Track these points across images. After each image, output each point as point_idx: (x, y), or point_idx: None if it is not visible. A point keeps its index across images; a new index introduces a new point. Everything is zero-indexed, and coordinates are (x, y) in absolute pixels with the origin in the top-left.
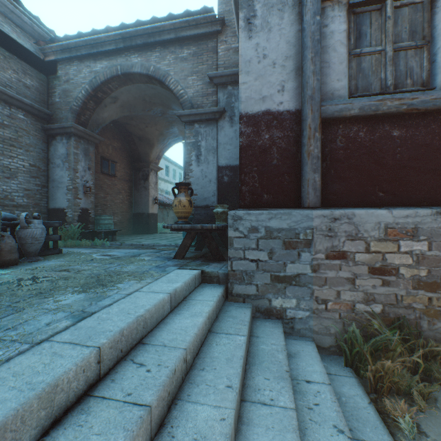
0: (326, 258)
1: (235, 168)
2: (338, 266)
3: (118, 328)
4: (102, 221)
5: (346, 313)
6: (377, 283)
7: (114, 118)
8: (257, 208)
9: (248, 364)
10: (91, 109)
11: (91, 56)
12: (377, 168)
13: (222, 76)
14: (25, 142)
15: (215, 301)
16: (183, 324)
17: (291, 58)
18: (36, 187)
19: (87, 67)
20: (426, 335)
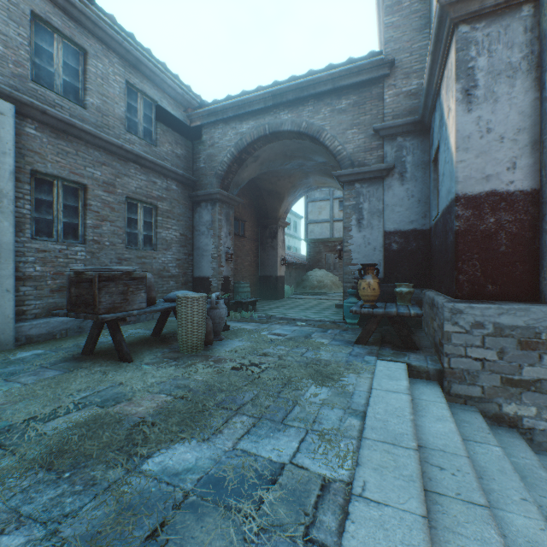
0: None
1: (406, 233)
2: None
3: (409, 431)
4: (241, 289)
5: None
6: None
7: (251, 177)
8: (478, 300)
9: None
10: (233, 172)
11: (237, 117)
12: None
13: (391, 127)
14: (176, 212)
15: (446, 403)
16: (438, 428)
17: (524, 131)
18: (184, 256)
19: (232, 129)
20: None
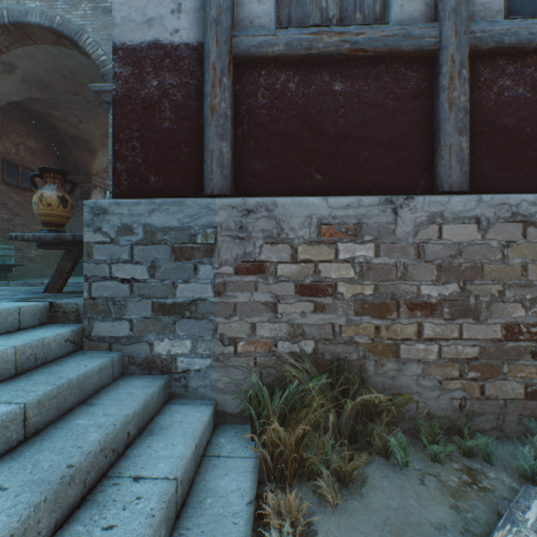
0: (236, 272)
1: None
2: (254, 284)
3: None
4: None
5: (264, 357)
6: (308, 309)
7: (14, 99)
8: (140, 198)
9: (1, 460)
10: None
11: None
12: (313, 138)
13: None
14: None
15: (14, 346)
16: None
17: None
18: None
19: None
20: (373, 382)
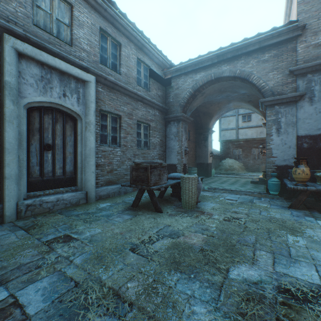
0: None
1: (314, 137)
2: None
3: None
4: (192, 171)
5: None
6: None
7: (198, 105)
8: None
9: None
10: (189, 103)
11: (193, 70)
12: None
13: (303, 68)
14: (158, 127)
15: None
16: None
17: None
18: (162, 152)
19: (190, 78)
20: None
